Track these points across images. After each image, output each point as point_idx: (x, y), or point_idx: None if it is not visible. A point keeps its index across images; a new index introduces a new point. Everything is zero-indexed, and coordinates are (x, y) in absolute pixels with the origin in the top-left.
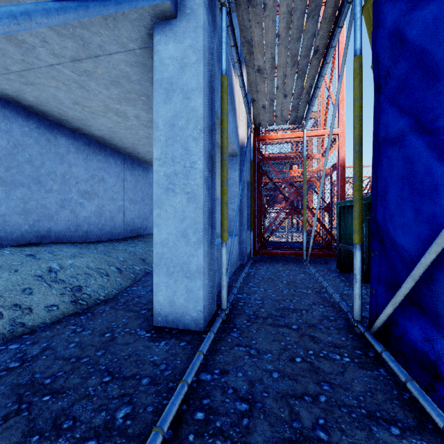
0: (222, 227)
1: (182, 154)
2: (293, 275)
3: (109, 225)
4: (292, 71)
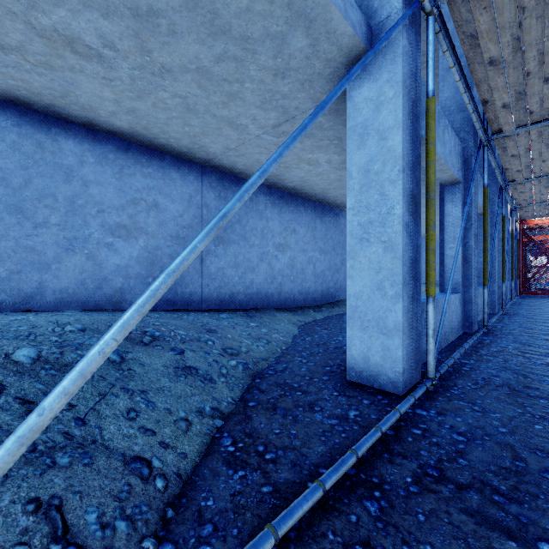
0: (512, 276)
1: (499, 256)
2: (546, 300)
3: (423, 276)
4: (544, 209)
